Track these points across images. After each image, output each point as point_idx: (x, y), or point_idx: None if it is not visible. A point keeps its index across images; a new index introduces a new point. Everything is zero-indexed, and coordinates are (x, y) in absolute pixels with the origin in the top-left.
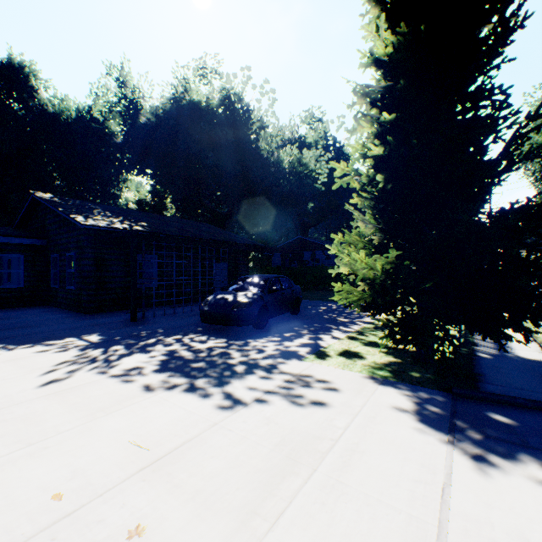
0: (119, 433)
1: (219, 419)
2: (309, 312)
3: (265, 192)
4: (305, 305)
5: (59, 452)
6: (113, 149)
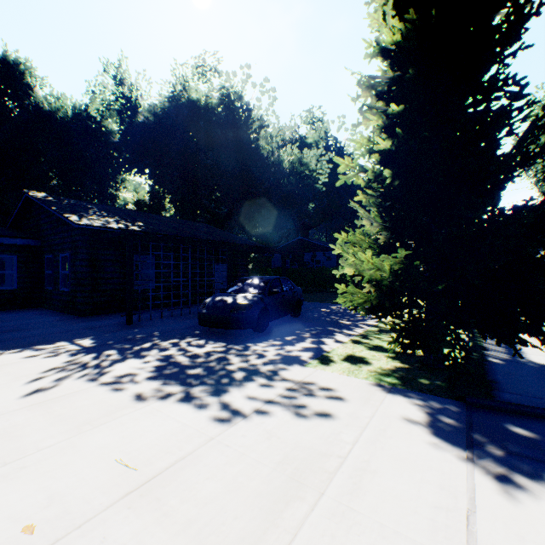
0: (106, 449)
1: (216, 433)
2: (310, 315)
3: (265, 192)
4: (306, 307)
5: (37, 473)
6: (111, 148)
